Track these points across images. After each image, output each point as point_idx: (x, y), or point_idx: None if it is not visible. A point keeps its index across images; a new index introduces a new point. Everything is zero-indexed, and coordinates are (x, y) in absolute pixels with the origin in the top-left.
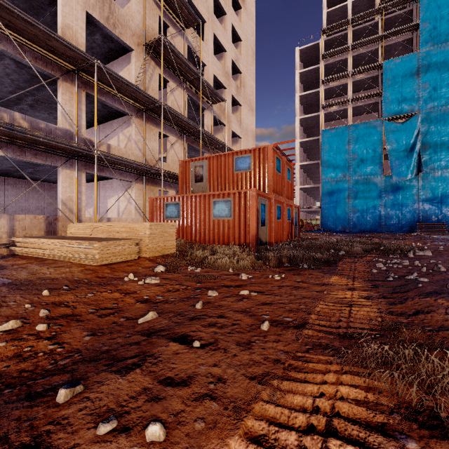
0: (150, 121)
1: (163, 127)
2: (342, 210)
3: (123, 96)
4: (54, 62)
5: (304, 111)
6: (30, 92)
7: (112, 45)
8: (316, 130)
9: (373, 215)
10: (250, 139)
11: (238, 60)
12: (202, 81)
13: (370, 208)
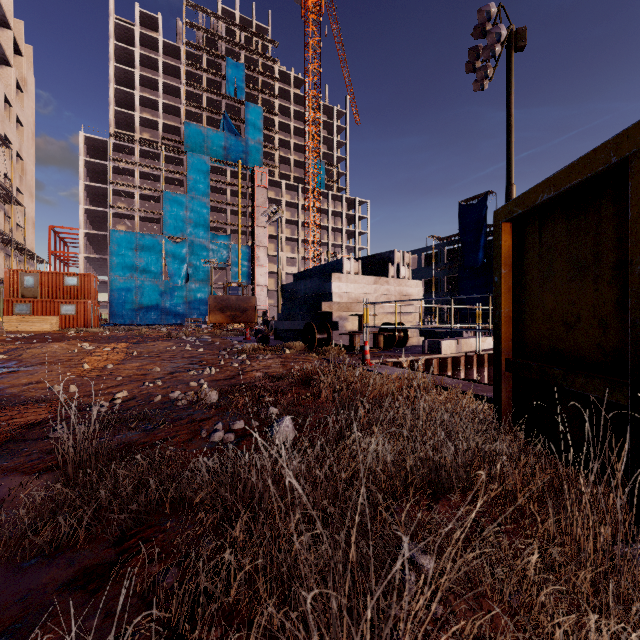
0: None
1: None
2: (131, 306)
3: None
4: None
5: (88, 195)
6: None
7: None
8: (102, 220)
9: (157, 311)
10: (31, 227)
11: (22, 149)
12: (10, 195)
13: (154, 305)
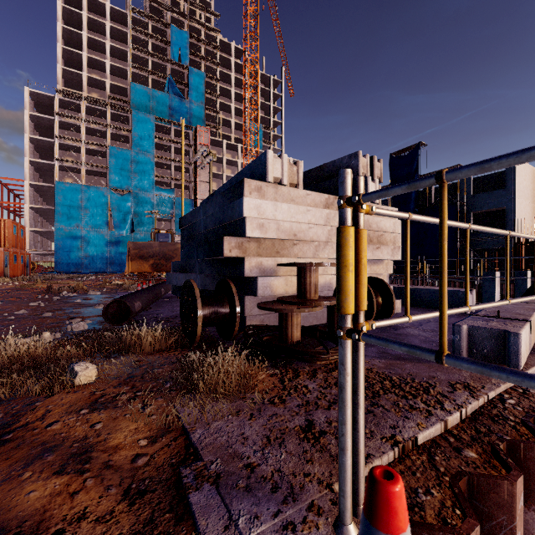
0: None
1: None
2: (76, 254)
3: None
4: None
5: (36, 149)
6: None
7: None
8: (50, 173)
9: (102, 259)
10: None
11: None
12: None
13: (100, 254)
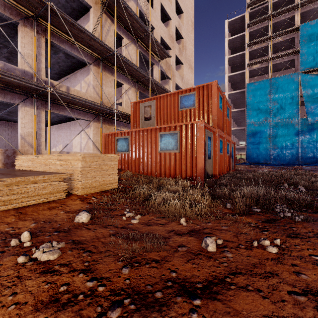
0: (106, 69)
1: (118, 76)
2: (264, 147)
3: (81, 46)
4: (11, 5)
5: (231, 70)
6: (2, 43)
7: (74, 5)
8: (240, 85)
9: (291, 150)
10: None
11: (181, 28)
12: (151, 37)
13: (288, 145)
